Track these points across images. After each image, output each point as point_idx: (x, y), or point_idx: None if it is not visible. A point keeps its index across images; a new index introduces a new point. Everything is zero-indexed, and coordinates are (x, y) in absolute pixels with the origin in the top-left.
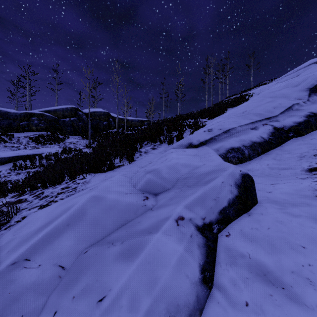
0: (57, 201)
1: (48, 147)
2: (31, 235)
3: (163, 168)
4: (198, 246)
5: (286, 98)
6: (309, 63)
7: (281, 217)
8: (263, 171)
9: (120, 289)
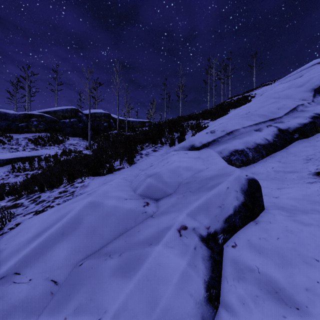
0: (53, 206)
1: (47, 149)
2: (23, 245)
3: (164, 171)
4: (203, 259)
5: (290, 99)
6: (312, 63)
7: (290, 226)
8: (268, 174)
9: (116, 311)
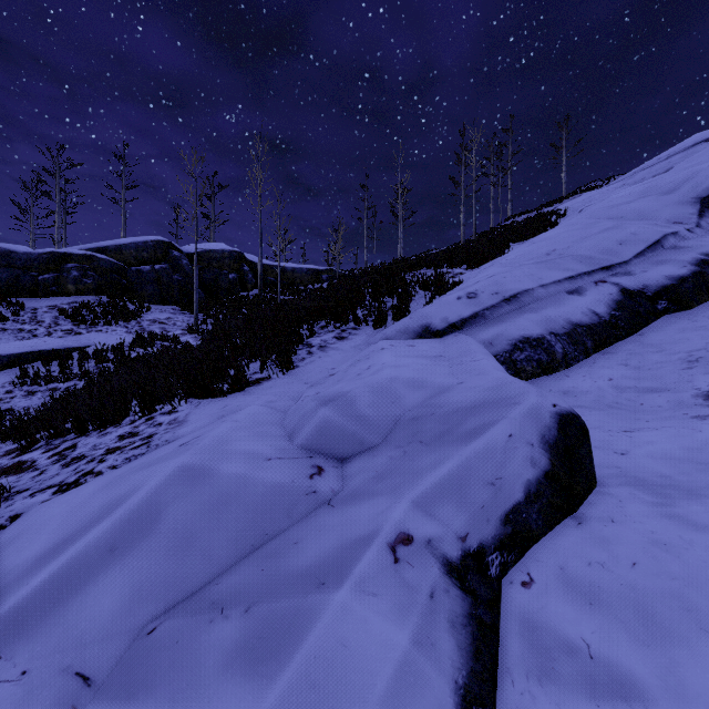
0: (101, 473)
1: (101, 331)
2: (17, 578)
3: (360, 391)
4: (452, 624)
5: (647, 220)
6: (694, 140)
7: (663, 531)
8: (600, 396)
9: None
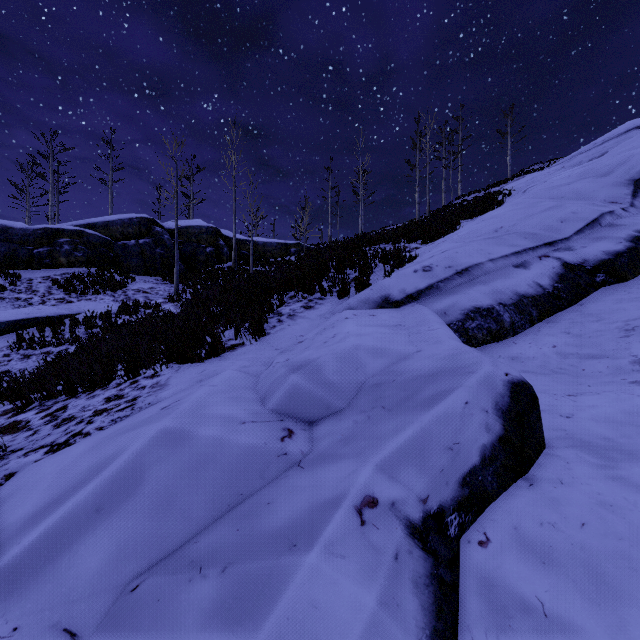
0: (89, 434)
1: (91, 300)
2: (10, 536)
3: (327, 358)
4: (415, 585)
5: (585, 200)
6: (626, 127)
7: (608, 493)
8: (545, 362)
9: None
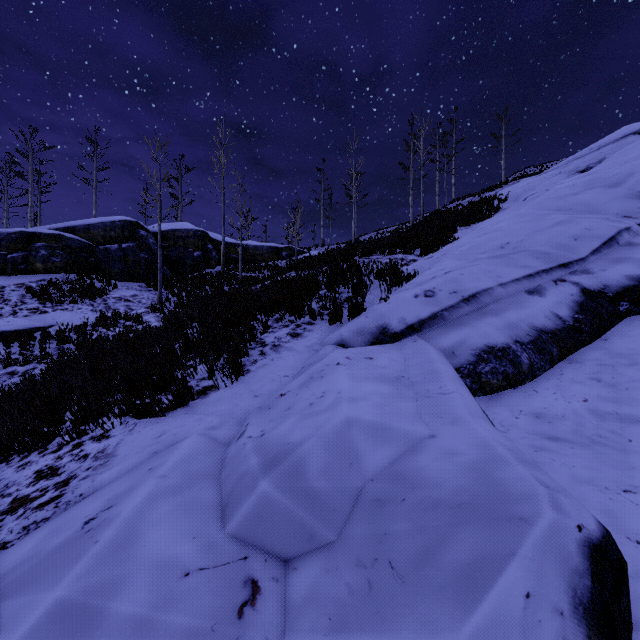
0: None
1: (67, 309)
2: None
3: (311, 446)
4: None
5: (596, 213)
6: (623, 133)
7: None
8: (578, 424)
9: None
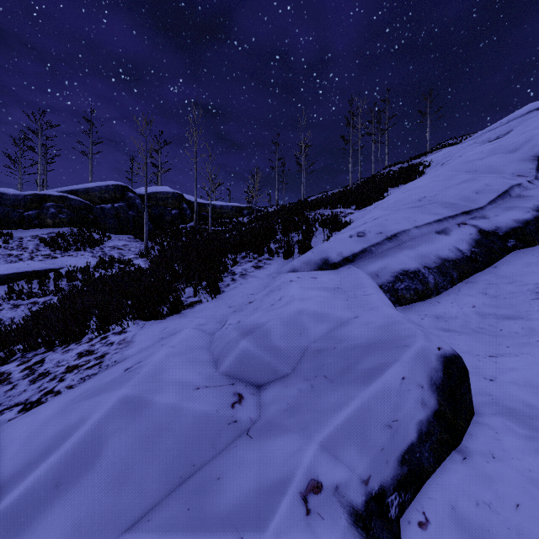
0: (59, 392)
1: (72, 256)
2: None
3: (274, 323)
4: None
5: (496, 173)
6: (528, 109)
7: (538, 470)
8: (466, 321)
9: None
